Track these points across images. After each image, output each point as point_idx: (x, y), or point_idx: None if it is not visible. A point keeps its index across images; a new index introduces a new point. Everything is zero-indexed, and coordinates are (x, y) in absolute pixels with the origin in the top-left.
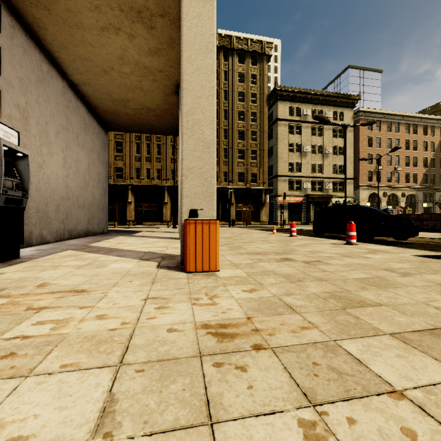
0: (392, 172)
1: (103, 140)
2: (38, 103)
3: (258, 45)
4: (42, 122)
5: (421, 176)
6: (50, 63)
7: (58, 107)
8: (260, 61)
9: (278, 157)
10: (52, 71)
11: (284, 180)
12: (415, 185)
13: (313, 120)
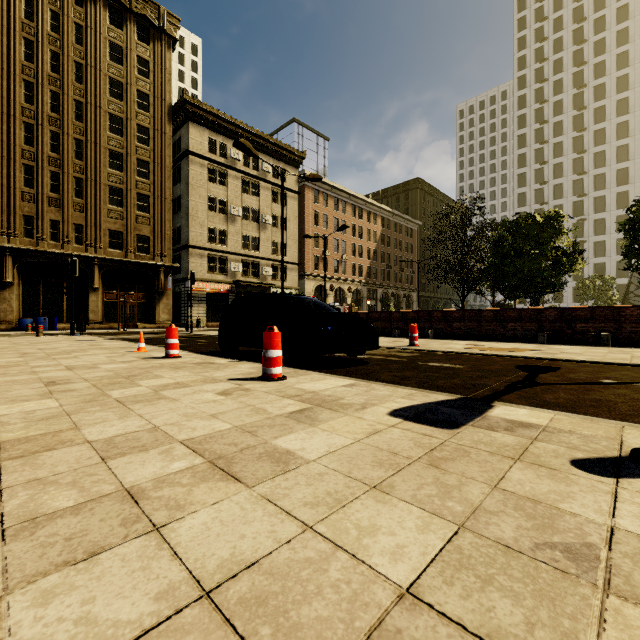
0: (339, 261)
1: None
2: None
3: (152, 10)
4: None
5: (366, 269)
6: None
7: None
8: (157, 41)
9: (189, 215)
10: None
11: (200, 254)
12: (361, 279)
13: (245, 169)
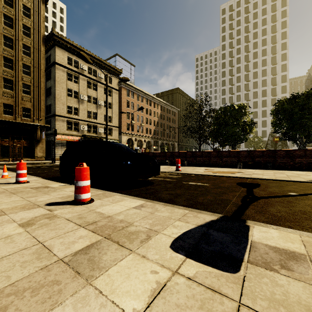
0: (140, 126)
1: None
2: None
3: None
4: None
5: (153, 131)
6: None
7: None
8: None
9: (55, 98)
10: None
11: (62, 120)
12: (150, 136)
13: (89, 75)
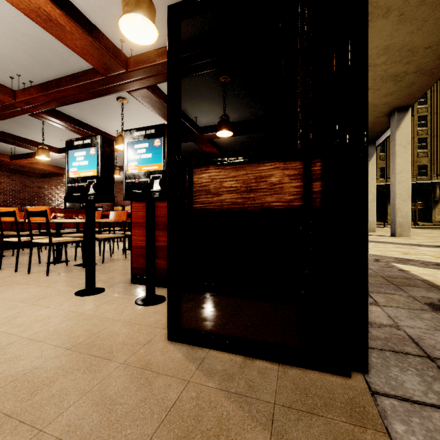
0: None
1: None
2: None
3: None
4: None
5: None
6: None
7: None
8: None
9: None
10: None
11: None
12: None
13: None
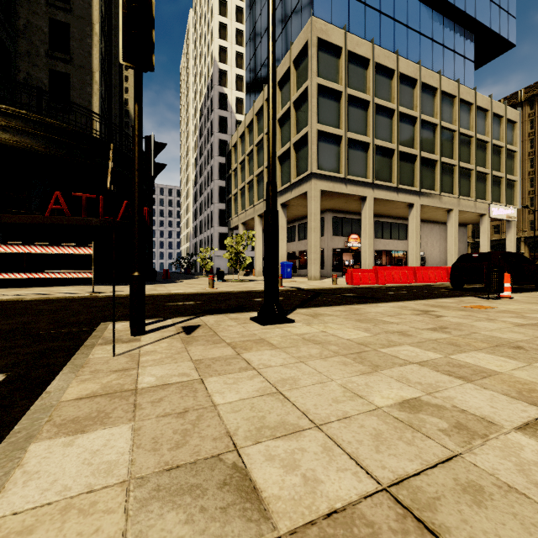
0: None
1: (462, 232)
2: (430, 238)
3: None
4: (431, 242)
5: None
6: (434, 223)
7: (437, 234)
8: None
9: None
10: (435, 225)
11: None
12: None
13: None
